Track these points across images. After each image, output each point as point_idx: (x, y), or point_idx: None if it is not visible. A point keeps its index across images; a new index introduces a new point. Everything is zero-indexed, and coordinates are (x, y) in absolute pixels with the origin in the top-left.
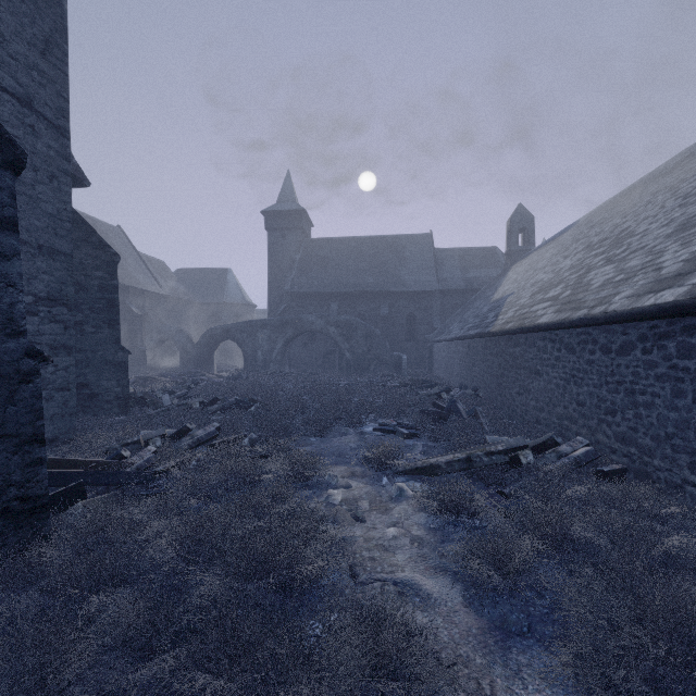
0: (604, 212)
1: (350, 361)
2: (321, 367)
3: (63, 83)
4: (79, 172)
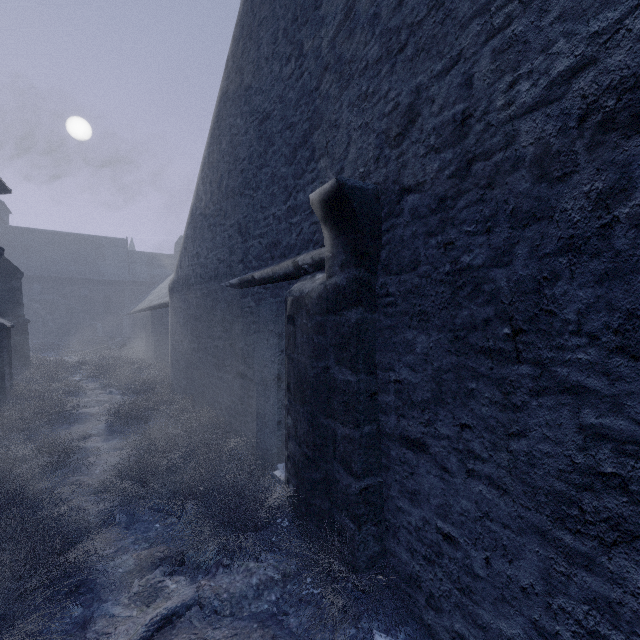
0: None
1: (53, 328)
2: None
3: None
4: None
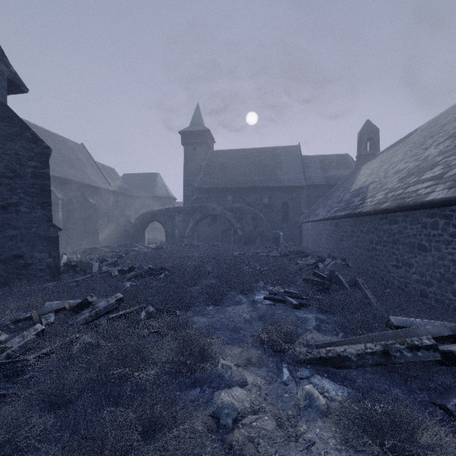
0: (450, 115)
1: (241, 236)
2: (220, 240)
3: None
4: (17, 79)
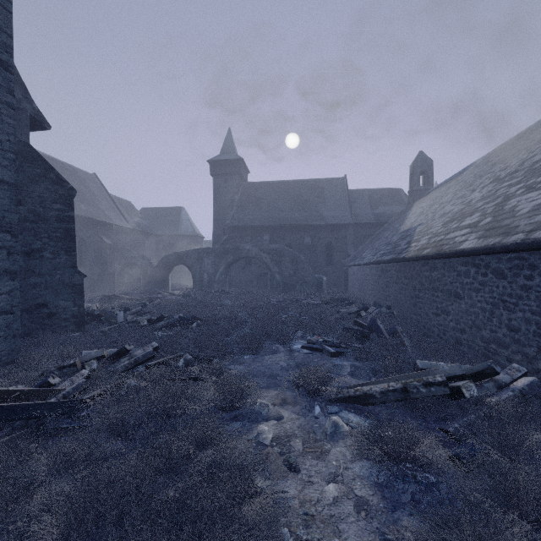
0: (502, 152)
1: (279, 282)
2: (255, 286)
3: (6, 19)
4: (40, 116)
